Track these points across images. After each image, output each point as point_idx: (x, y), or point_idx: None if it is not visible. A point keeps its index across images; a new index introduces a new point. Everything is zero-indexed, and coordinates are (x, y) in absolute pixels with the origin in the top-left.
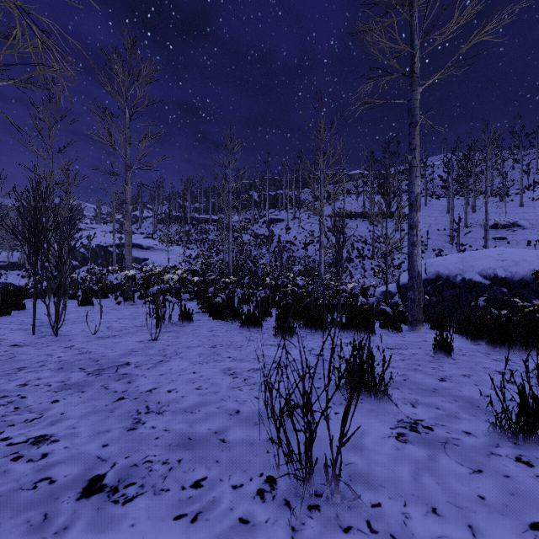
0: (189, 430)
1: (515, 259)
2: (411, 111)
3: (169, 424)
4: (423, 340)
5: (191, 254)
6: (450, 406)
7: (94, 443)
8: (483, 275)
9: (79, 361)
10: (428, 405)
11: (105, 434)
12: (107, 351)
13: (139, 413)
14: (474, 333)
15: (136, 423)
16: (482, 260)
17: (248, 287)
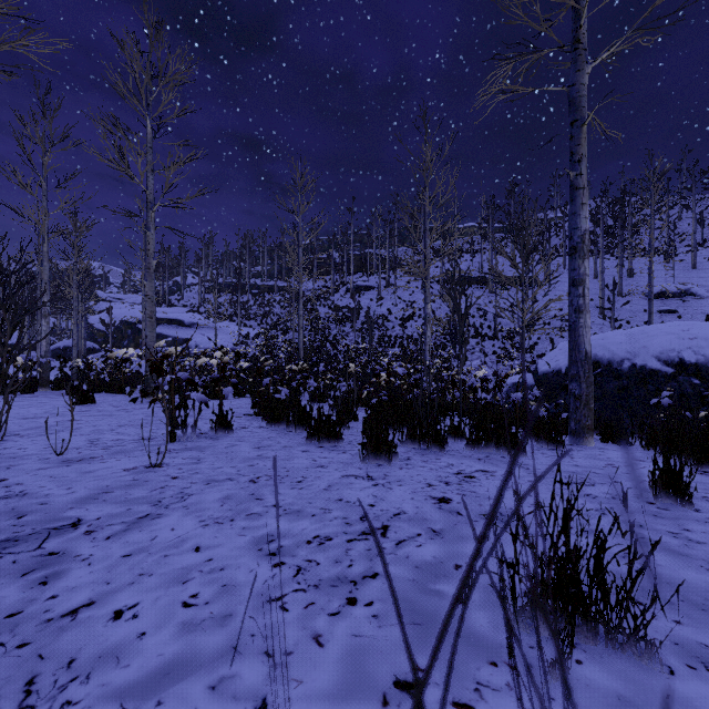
0: None
1: None
2: (574, 102)
3: None
4: (608, 464)
5: (249, 333)
6: None
7: None
8: (663, 360)
9: None
10: None
11: None
12: (57, 492)
13: None
14: (698, 454)
15: None
16: (659, 339)
17: (325, 377)
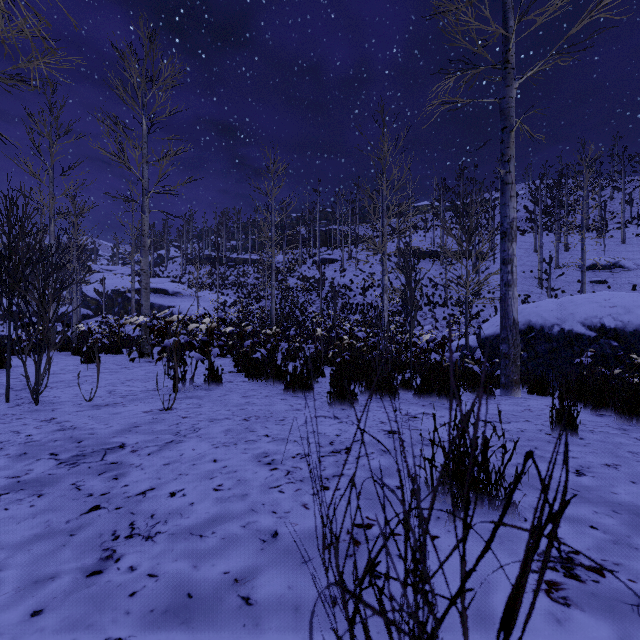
0: (190, 576)
1: (627, 306)
2: (504, 112)
3: (160, 562)
4: (526, 409)
5: (226, 301)
6: (612, 522)
7: (19, 607)
8: (587, 325)
9: (54, 442)
10: (575, 521)
11: (46, 584)
12: (98, 426)
13: (116, 537)
14: (596, 401)
15: (104, 559)
16: (584, 307)
17: (295, 340)
